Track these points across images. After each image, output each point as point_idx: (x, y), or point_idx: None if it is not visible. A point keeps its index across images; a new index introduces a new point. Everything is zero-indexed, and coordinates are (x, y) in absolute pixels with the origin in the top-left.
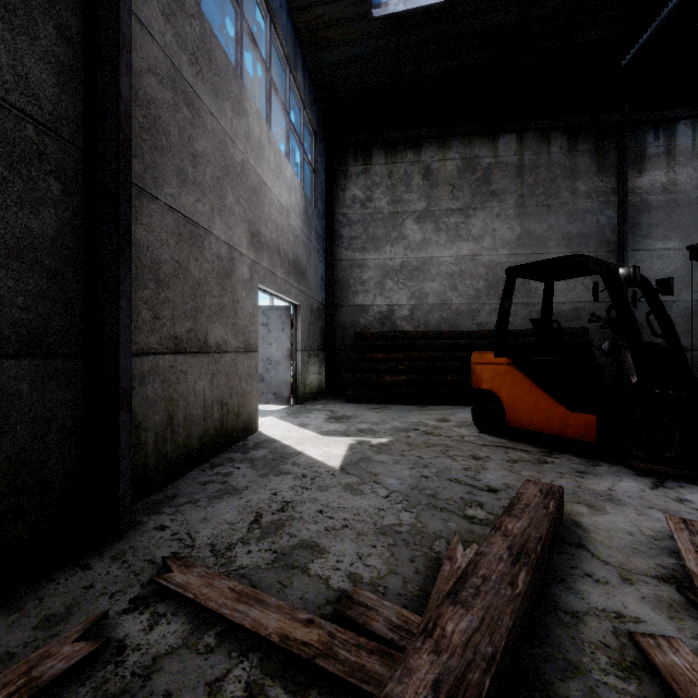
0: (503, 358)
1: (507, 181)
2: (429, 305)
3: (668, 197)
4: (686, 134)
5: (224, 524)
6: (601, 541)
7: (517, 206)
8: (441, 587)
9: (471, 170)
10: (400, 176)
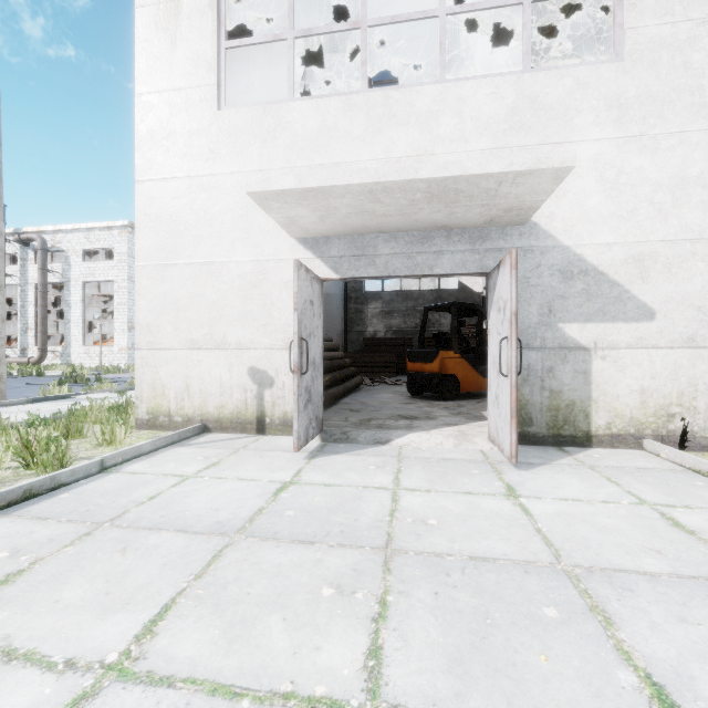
0: (458, 354)
1: None
2: None
3: None
4: None
5: None
6: None
7: None
8: None
9: None
10: None
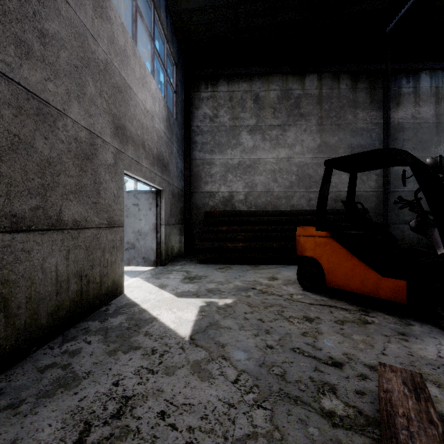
0: (323, 232)
1: (311, 107)
2: (258, 192)
3: (415, 122)
4: (426, 80)
5: None
6: None
7: (318, 124)
8: None
9: (287, 98)
10: (238, 100)
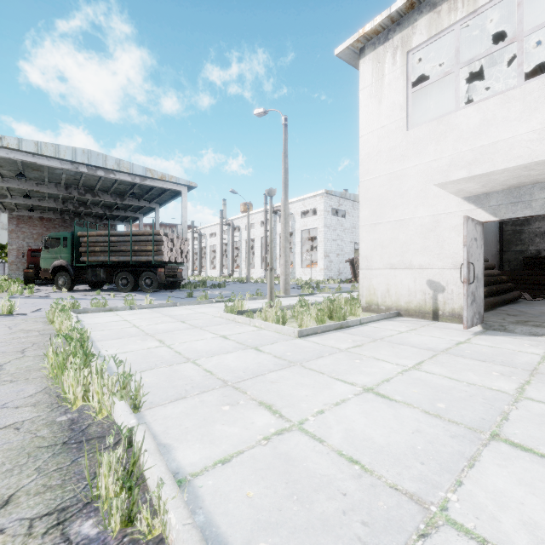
0: None
1: None
2: None
3: None
4: None
5: None
6: None
7: None
8: None
9: None
10: None
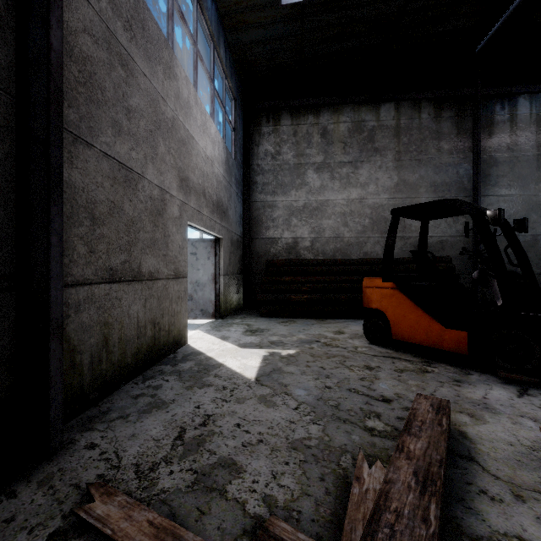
0: (389, 283)
1: (387, 140)
2: (326, 238)
3: (511, 155)
4: (525, 106)
5: (150, 440)
6: (487, 453)
7: (395, 160)
8: (352, 515)
9: (359, 131)
10: (303, 134)
